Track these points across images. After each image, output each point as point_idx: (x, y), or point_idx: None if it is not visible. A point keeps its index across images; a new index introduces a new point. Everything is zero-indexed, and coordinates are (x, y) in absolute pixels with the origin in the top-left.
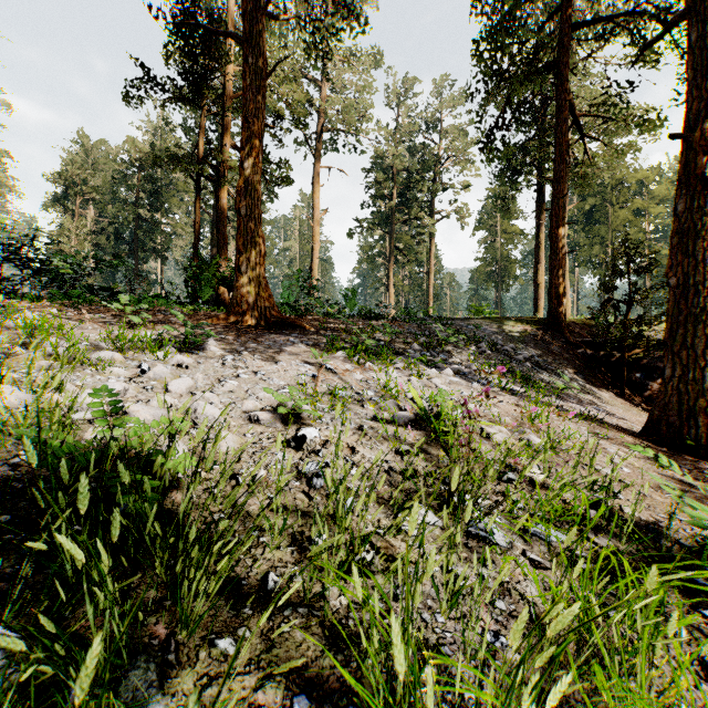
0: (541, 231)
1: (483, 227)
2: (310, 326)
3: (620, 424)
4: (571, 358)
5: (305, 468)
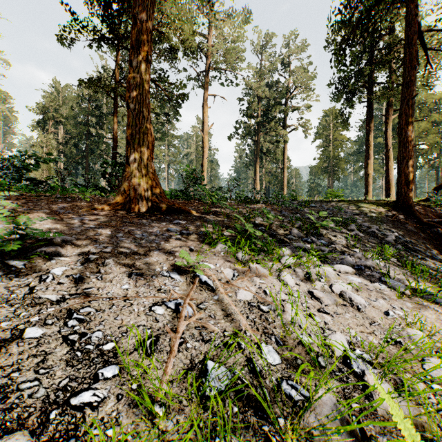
0: (370, 135)
1: (321, 136)
2: (194, 211)
3: None
4: (427, 237)
5: None
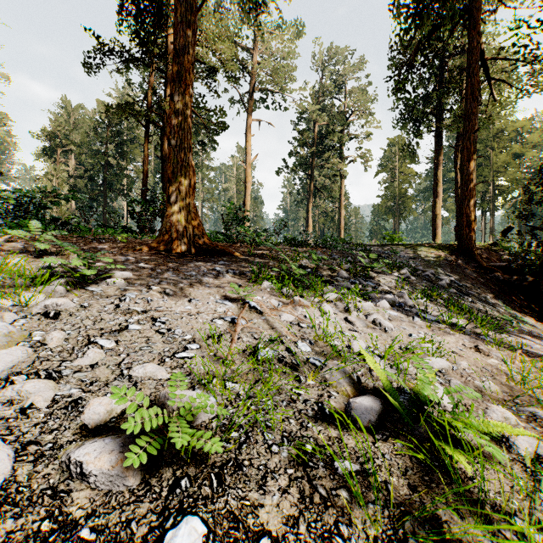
0: (438, 170)
1: (385, 170)
2: (238, 253)
3: None
4: (486, 283)
5: None
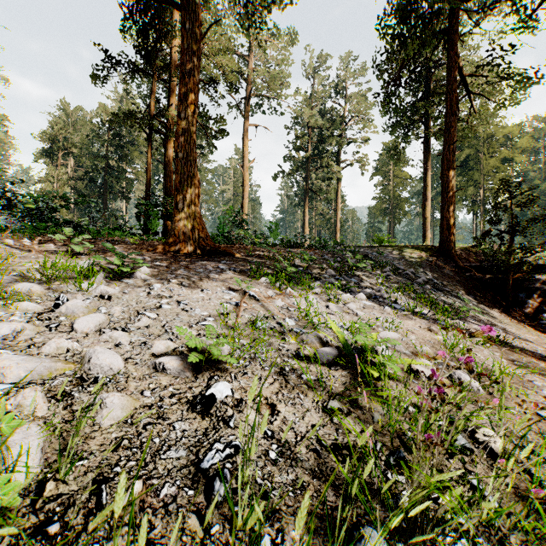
0: (428, 175)
1: (379, 173)
2: (238, 254)
3: (523, 346)
4: (462, 281)
5: (206, 459)
